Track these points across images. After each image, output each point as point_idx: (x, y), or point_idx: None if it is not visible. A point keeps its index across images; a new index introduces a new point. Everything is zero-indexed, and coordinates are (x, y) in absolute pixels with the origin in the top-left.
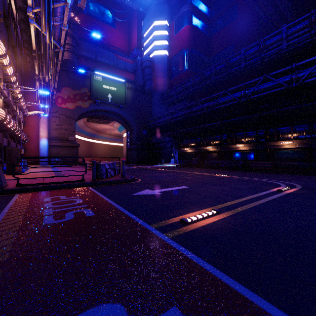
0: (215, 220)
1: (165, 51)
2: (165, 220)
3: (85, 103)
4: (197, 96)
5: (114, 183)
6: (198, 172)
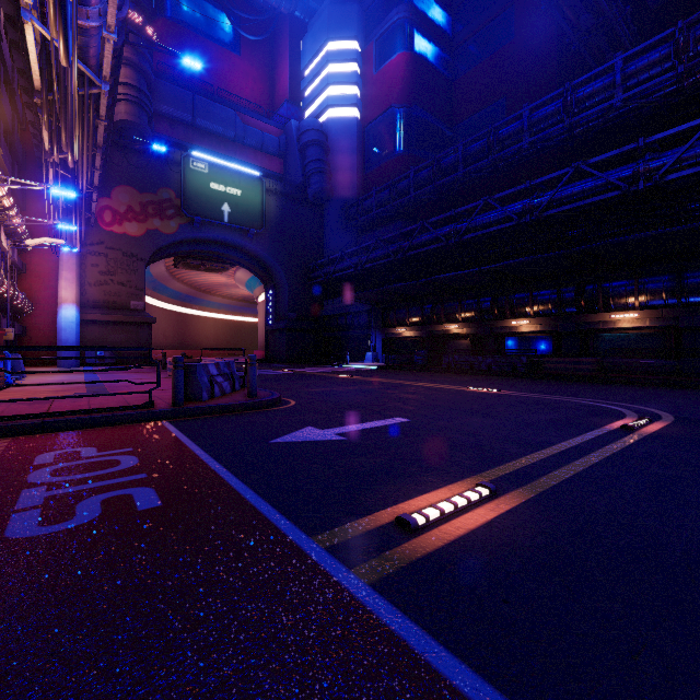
0: (490, 519)
1: (352, 109)
2: (355, 521)
3: (169, 225)
4: (425, 212)
5: (229, 412)
6: (430, 383)
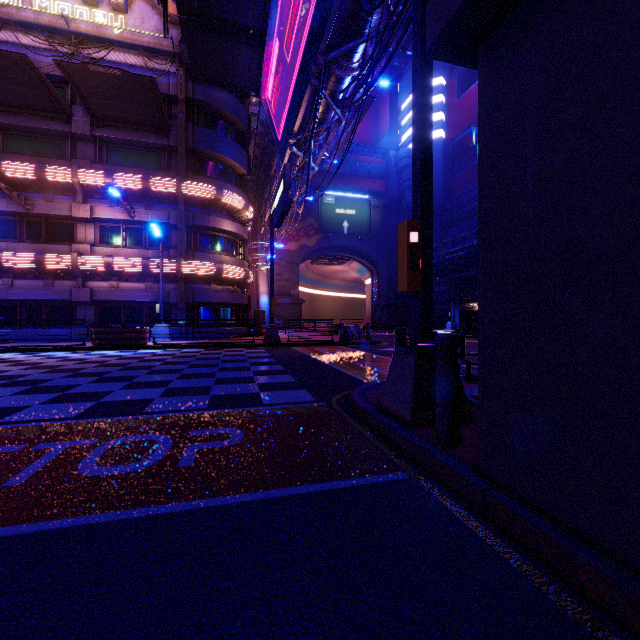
0: None
1: (438, 131)
2: None
3: (311, 240)
4: None
5: (360, 345)
6: (472, 340)
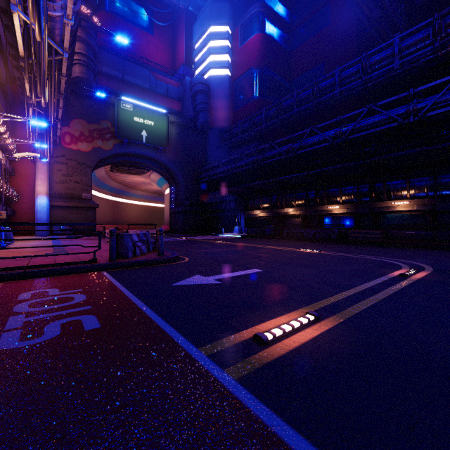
0: (315, 336)
1: (225, 70)
2: (227, 337)
3: (107, 144)
4: (272, 136)
5: (145, 265)
6: (275, 246)
